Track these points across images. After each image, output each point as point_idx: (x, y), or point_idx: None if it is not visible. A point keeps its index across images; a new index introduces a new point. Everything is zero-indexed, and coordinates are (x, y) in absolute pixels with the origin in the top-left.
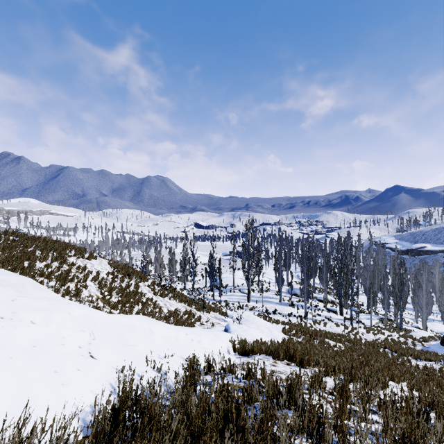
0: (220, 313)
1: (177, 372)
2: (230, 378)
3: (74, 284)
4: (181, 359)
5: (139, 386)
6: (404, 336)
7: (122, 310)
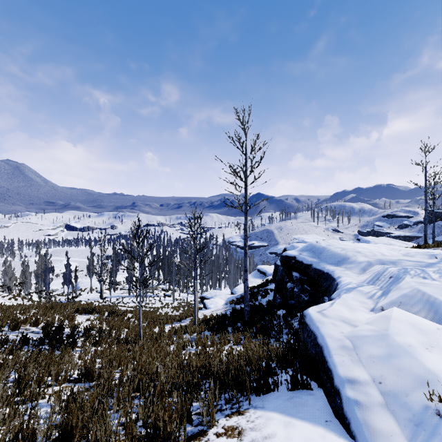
0: None
1: None
2: None
3: None
4: None
5: None
6: None
7: None
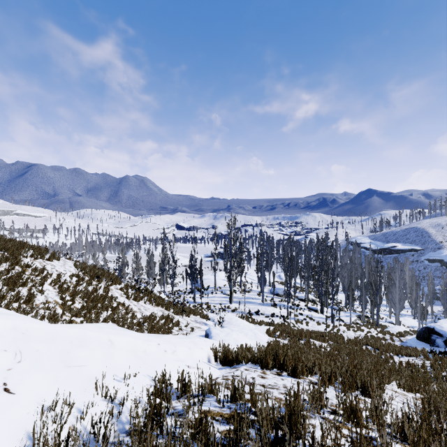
0: (201, 316)
1: (140, 398)
2: (211, 402)
3: (27, 288)
4: (148, 378)
5: (79, 429)
6: (382, 332)
7: (86, 317)
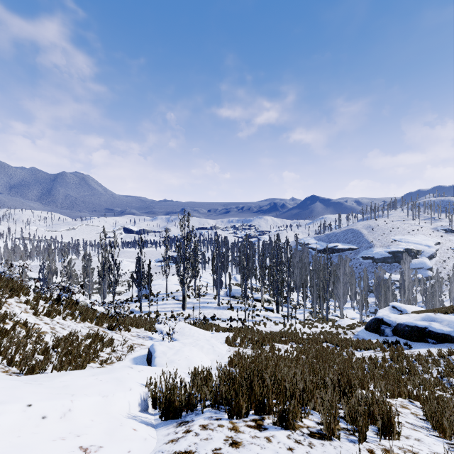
0: (146, 328)
1: None
2: None
3: None
4: None
5: None
6: (334, 327)
7: None
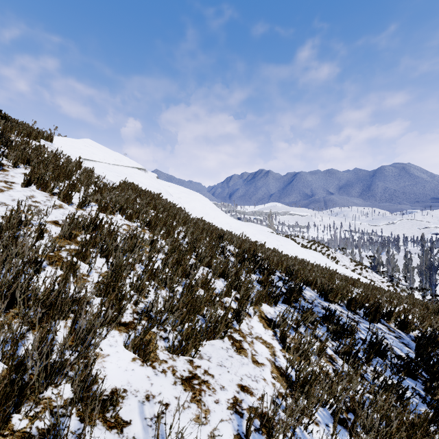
0: None
1: None
2: None
3: None
4: None
5: None
6: None
7: None
